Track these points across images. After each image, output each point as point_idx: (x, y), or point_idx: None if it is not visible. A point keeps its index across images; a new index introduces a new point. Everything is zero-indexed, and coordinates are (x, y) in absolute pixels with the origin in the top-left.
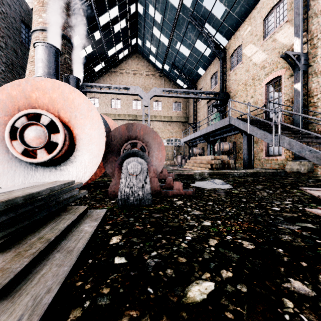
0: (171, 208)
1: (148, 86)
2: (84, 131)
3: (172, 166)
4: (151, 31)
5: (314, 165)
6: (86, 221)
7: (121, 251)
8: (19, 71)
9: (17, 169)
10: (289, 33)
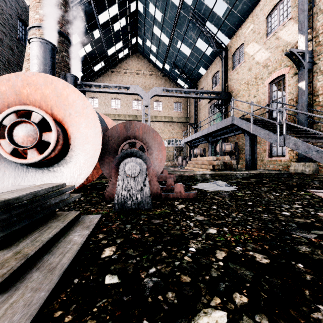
0: (172, 213)
1: (149, 86)
2: (79, 129)
3: (173, 167)
4: (151, 30)
5: (319, 166)
6: (76, 230)
7: (114, 266)
8: (16, 70)
9: (7, 170)
10: (293, 30)
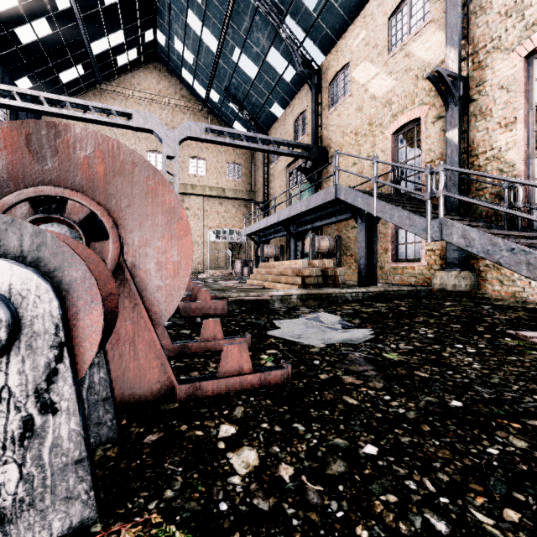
0: None
1: None
2: None
3: (225, 279)
4: (183, 18)
5: (479, 278)
6: None
7: None
8: None
9: None
10: (435, 42)
